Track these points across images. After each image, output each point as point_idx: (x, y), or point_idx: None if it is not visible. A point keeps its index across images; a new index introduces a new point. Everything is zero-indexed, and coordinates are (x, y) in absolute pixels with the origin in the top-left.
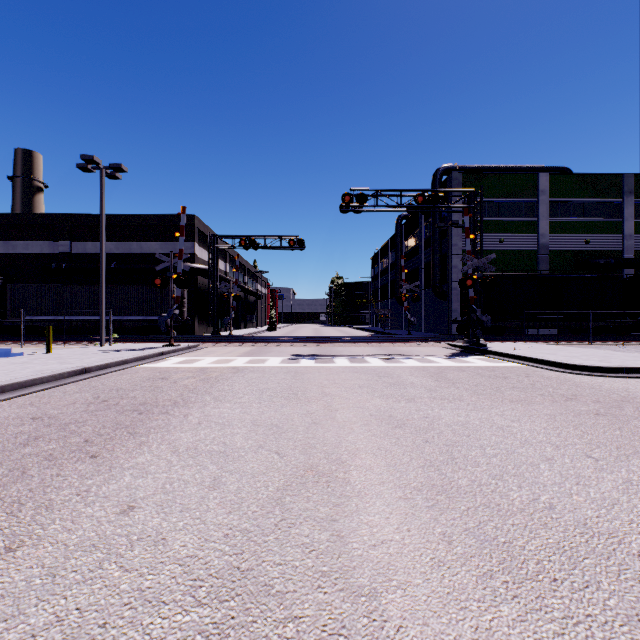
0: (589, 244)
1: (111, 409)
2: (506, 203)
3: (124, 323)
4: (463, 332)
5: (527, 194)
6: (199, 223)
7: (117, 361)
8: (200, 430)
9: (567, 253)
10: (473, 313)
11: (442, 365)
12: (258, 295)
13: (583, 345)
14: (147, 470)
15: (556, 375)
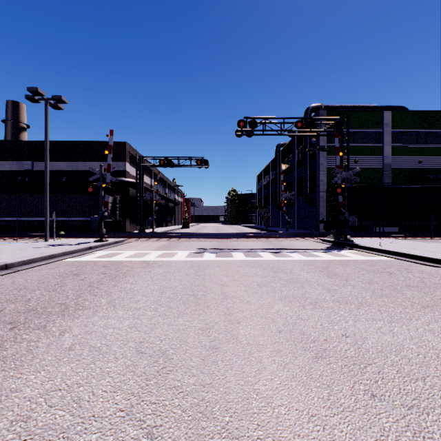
0: (421, 164)
1: None
2: (359, 133)
3: (70, 223)
4: (328, 229)
5: (375, 126)
6: (130, 148)
7: (43, 256)
8: (62, 365)
9: (405, 170)
10: (342, 215)
11: (324, 259)
12: (175, 202)
13: (426, 240)
14: None
15: (433, 270)
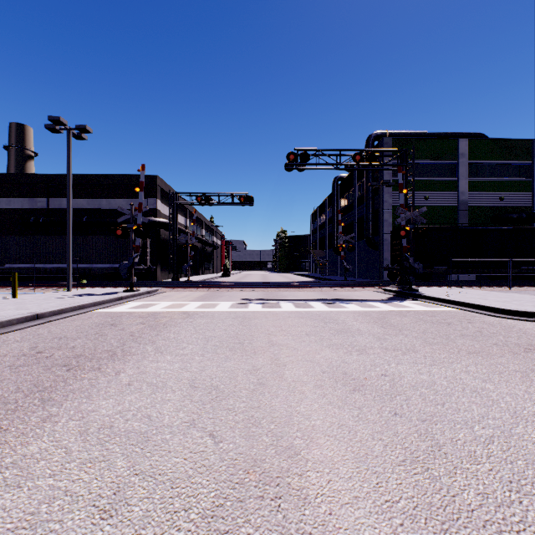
0: (503, 201)
1: (40, 363)
2: (430, 165)
3: (93, 270)
4: (393, 278)
5: (449, 157)
6: (161, 182)
7: (73, 306)
8: (126, 395)
9: (484, 209)
10: (406, 261)
11: (382, 310)
12: (214, 246)
13: (504, 290)
14: (30, 470)
15: (497, 321)
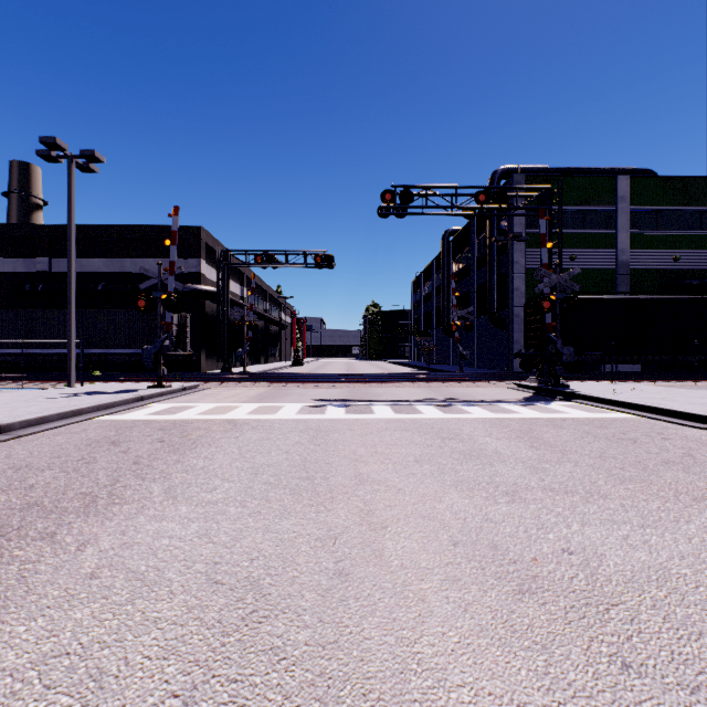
0: (678, 262)
1: None
2: (578, 212)
3: (110, 357)
4: (528, 368)
5: (603, 201)
6: (207, 236)
7: (62, 412)
8: (76, 606)
9: (652, 273)
10: (551, 344)
11: (524, 417)
12: (281, 325)
13: (687, 385)
14: None
15: (705, 436)
